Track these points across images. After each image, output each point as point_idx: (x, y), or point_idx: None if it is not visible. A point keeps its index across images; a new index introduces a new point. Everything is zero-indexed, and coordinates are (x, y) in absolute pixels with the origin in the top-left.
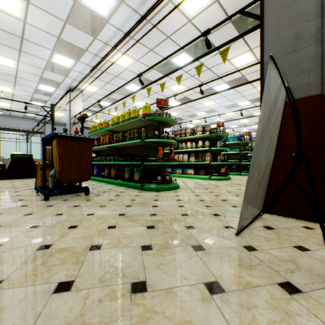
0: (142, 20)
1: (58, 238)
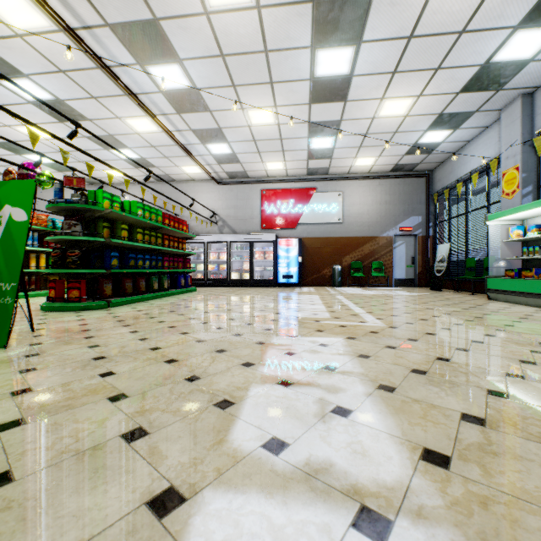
0: None
1: None
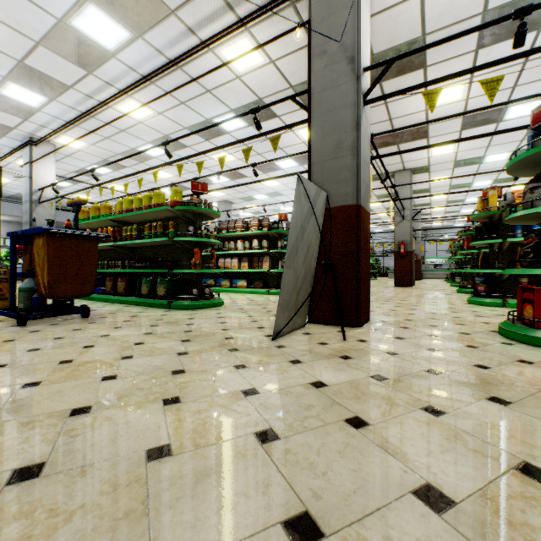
0: (171, 66)
1: (77, 355)
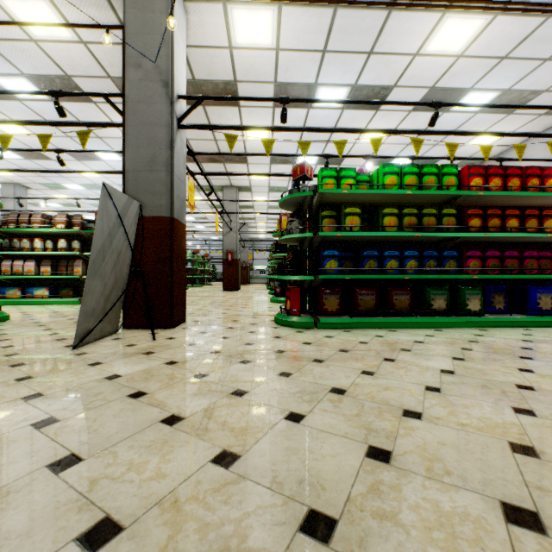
0: None
1: None
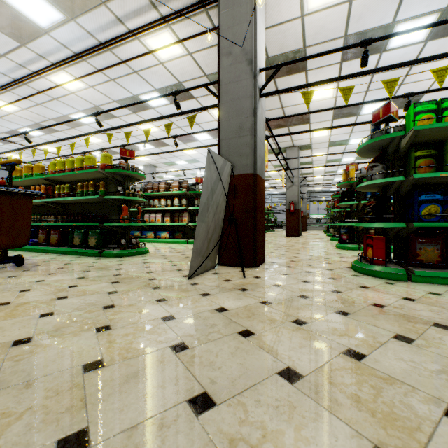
0: (101, 48)
1: (14, 298)
